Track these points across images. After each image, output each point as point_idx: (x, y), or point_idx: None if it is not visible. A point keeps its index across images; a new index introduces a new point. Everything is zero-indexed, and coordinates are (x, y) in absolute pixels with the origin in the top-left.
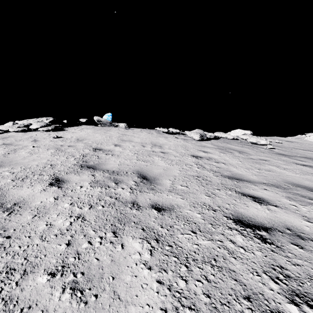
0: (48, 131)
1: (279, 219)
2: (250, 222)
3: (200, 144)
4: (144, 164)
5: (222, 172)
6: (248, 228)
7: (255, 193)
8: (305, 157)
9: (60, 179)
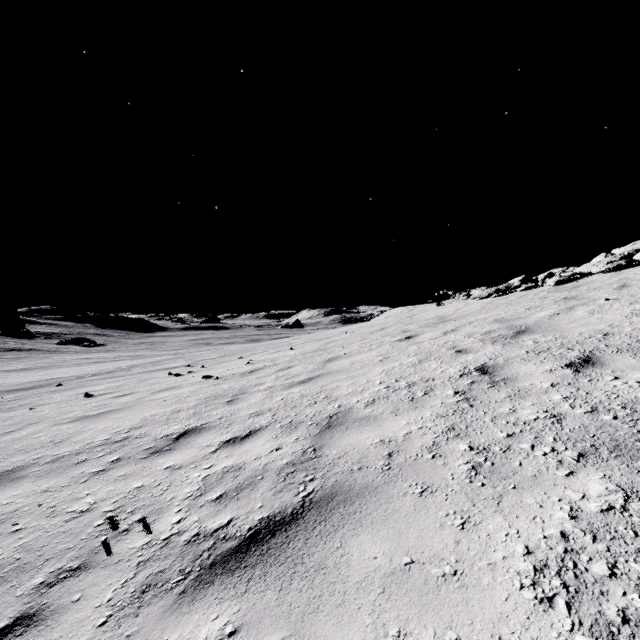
0: None
1: None
2: None
3: None
4: None
5: None
6: None
7: None
8: None
9: (593, 359)
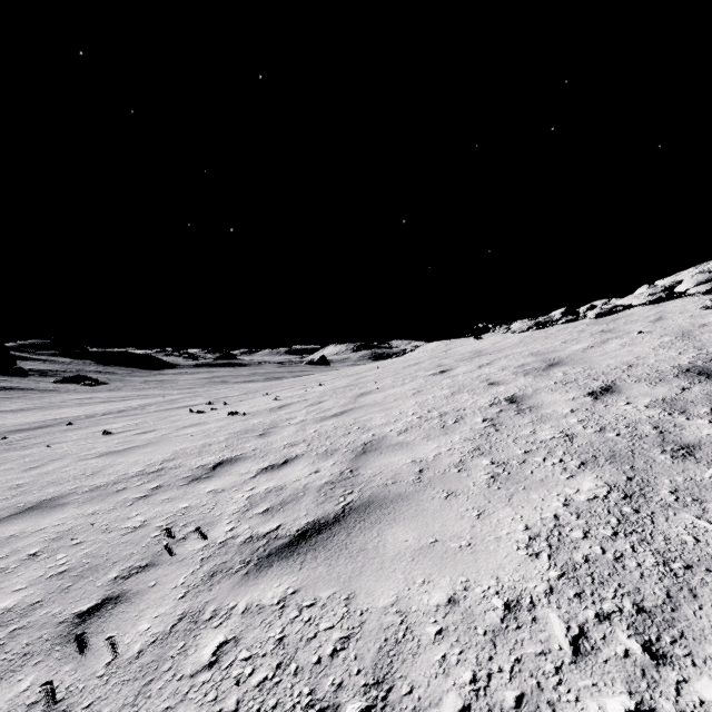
0: None
1: None
2: None
3: None
4: None
5: None
6: None
7: None
8: None
9: (613, 388)
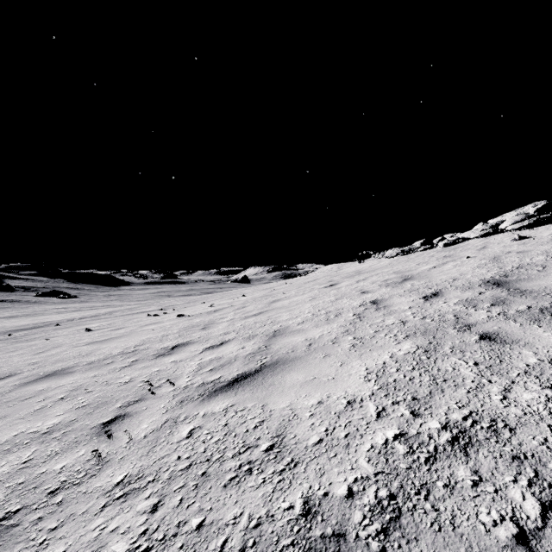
0: (524, 228)
1: None
2: None
3: None
4: None
5: None
6: None
7: None
8: None
9: (439, 293)
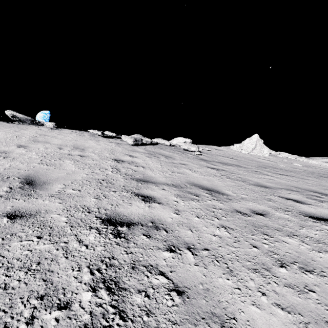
0: None
1: (151, 214)
2: (119, 220)
3: (132, 148)
4: (45, 168)
5: (135, 175)
6: (112, 225)
7: (150, 193)
8: (220, 162)
9: None
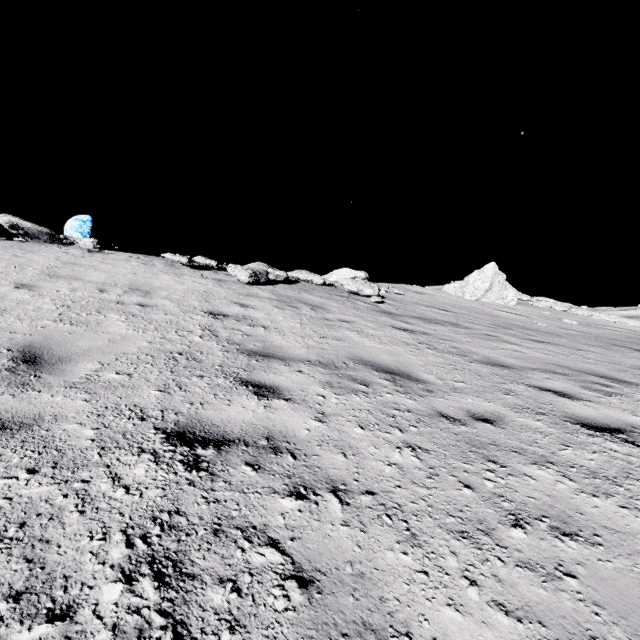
0: None
1: (267, 423)
2: (202, 434)
3: (248, 290)
4: (66, 330)
5: (246, 343)
6: (186, 445)
7: (271, 379)
8: (419, 318)
9: None
